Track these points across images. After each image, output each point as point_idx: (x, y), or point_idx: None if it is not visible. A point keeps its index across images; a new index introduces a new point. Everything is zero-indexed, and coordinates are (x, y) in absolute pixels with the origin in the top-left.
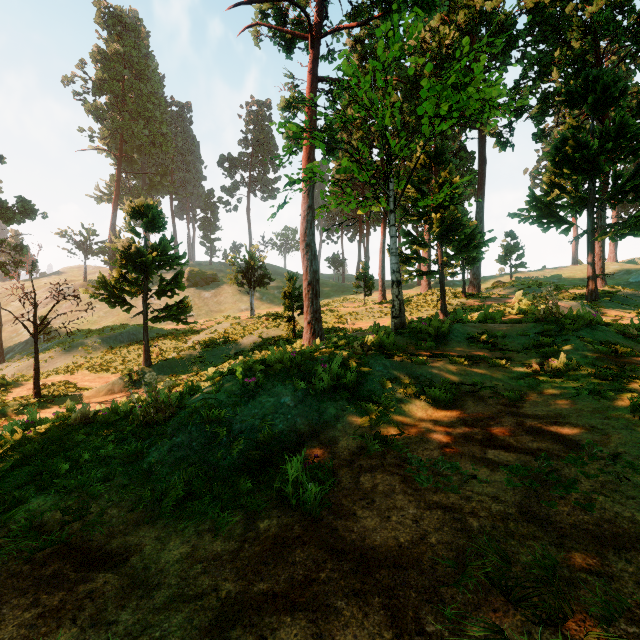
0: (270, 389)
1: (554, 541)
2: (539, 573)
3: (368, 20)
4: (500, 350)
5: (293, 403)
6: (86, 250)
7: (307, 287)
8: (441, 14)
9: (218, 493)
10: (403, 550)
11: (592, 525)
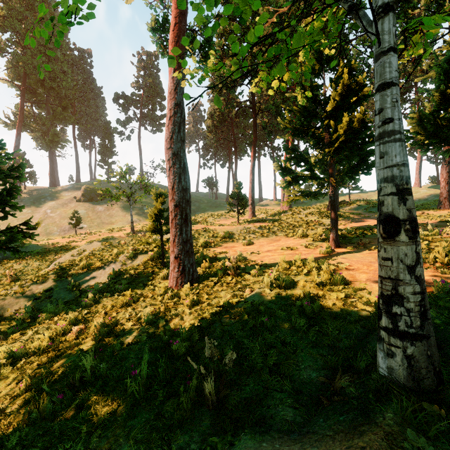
0: None
1: None
2: None
3: None
4: None
5: None
6: None
7: (174, 210)
8: None
9: None
10: None
11: None
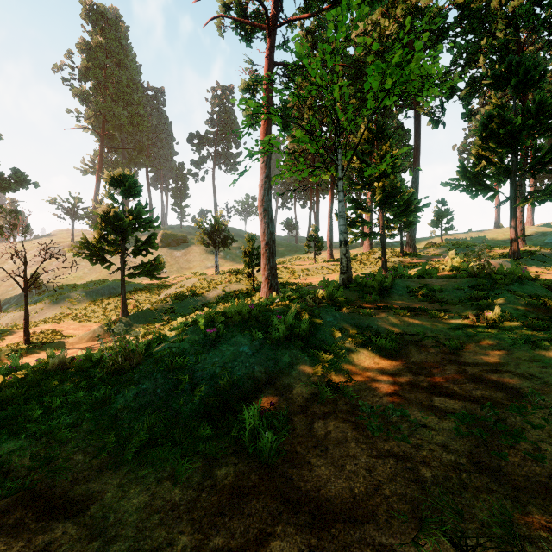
0: (230, 339)
1: (509, 494)
2: (498, 531)
3: (318, 11)
4: (438, 302)
5: (251, 352)
6: (73, 215)
7: (264, 247)
8: (382, 9)
9: (179, 438)
10: (358, 502)
11: (545, 477)
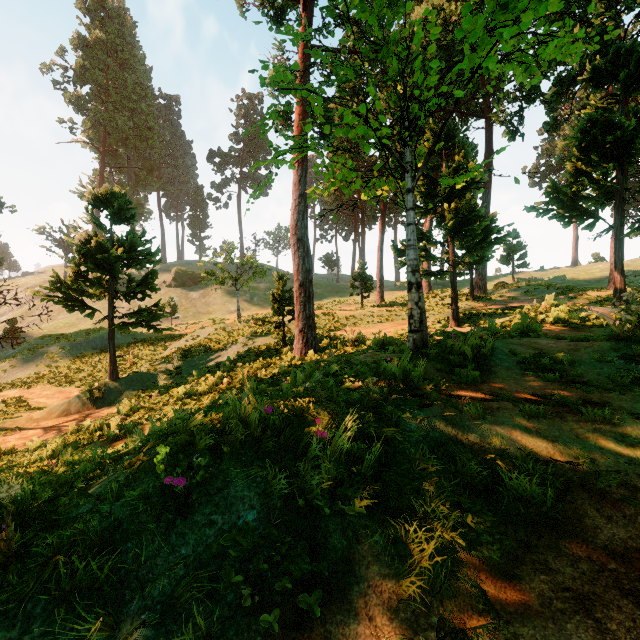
0: (220, 490)
1: None
2: None
3: None
4: (576, 385)
5: (261, 527)
6: (66, 248)
7: (298, 289)
8: None
9: None
10: None
11: None
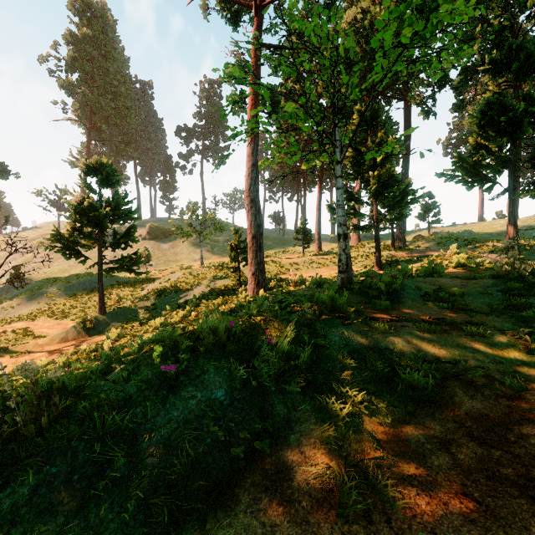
0: (198, 376)
1: None
2: None
3: None
4: (464, 311)
5: (228, 399)
6: (59, 207)
7: (251, 240)
8: None
9: None
10: None
11: None
